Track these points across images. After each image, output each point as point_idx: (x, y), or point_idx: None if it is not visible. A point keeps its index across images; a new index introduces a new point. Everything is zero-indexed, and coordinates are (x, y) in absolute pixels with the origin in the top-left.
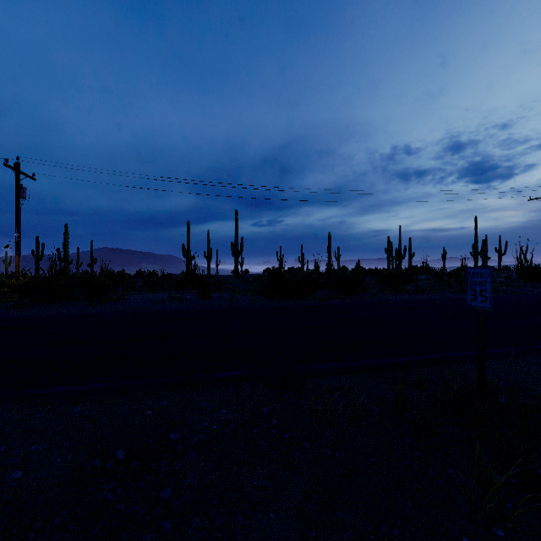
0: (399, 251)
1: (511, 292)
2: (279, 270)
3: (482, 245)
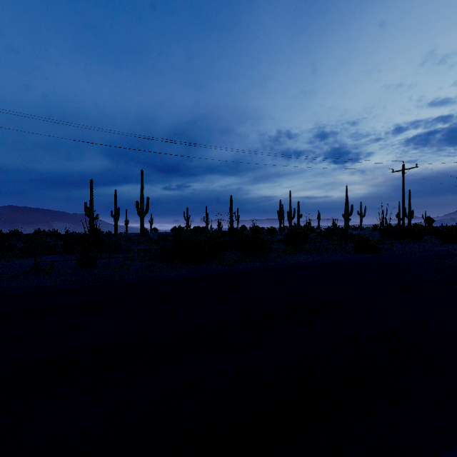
0: (290, 213)
1: (390, 249)
2: (184, 229)
3: (351, 209)
